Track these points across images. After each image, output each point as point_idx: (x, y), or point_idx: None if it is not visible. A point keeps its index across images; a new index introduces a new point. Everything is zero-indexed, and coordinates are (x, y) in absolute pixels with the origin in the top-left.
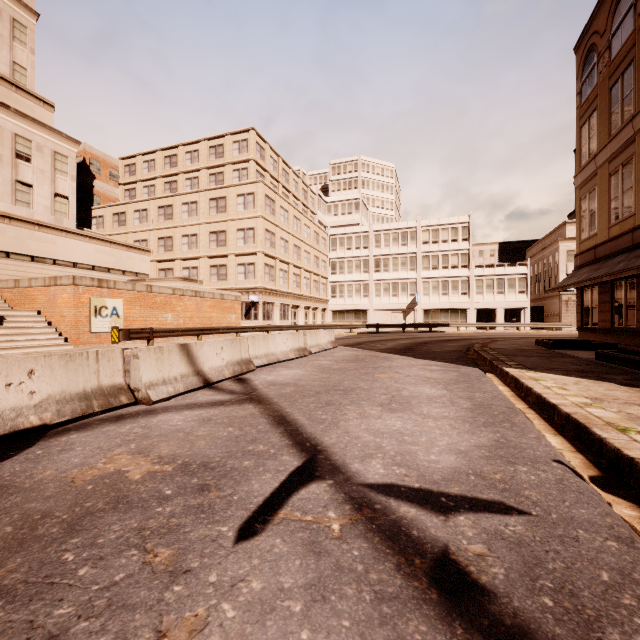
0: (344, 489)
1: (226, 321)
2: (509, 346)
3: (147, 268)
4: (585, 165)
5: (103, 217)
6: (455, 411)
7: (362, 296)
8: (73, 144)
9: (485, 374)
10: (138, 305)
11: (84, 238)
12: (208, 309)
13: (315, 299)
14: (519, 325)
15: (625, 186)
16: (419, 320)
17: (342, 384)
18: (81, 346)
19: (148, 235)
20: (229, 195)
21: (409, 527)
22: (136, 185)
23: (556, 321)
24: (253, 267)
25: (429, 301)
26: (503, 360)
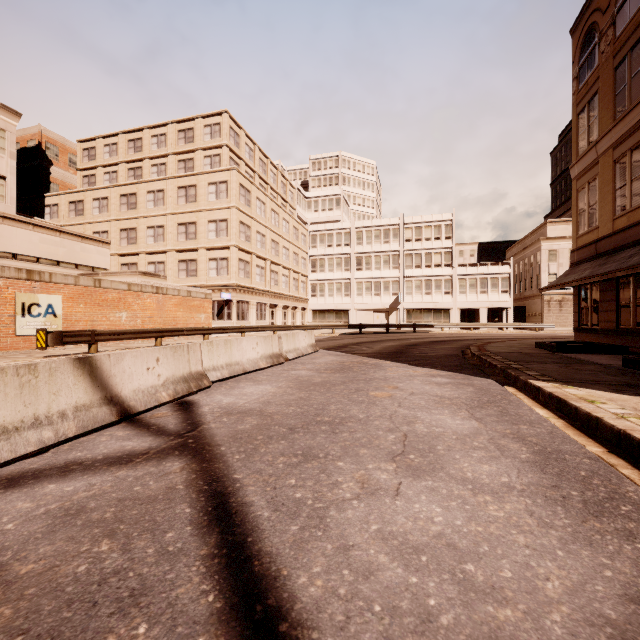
0: None
1: (194, 321)
2: (509, 349)
3: (106, 262)
4: (584, 154)
5: (58, 205)
6: (516, 470)
7: (343, 295)
8: (12, 116)
9: (504, 388)
10: (82, 302)
11: (26, 225)
12: (172, 308)
13: (294, 298)
14: (503, 325)
15: (634, 173)
16: (402, 320)
17: (327, 411)
18: (2, 352)
19: (109, 226)
20: (199, 183)
21: None
22: (96, 171)
23: (538, 321)
24: (226, 262)
25: (412, 300)
26: (519, 368)
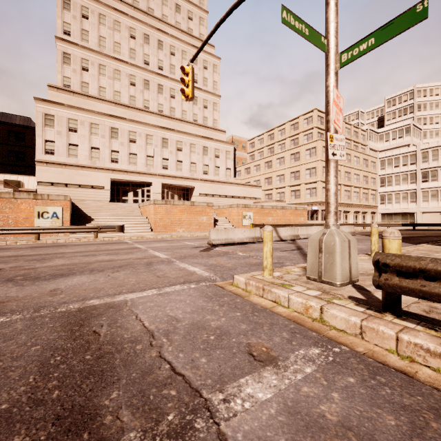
0: (300, 251)
1: (298, 221)
2: None
3: (260, 195)
4: None
5: (240, 171)
6: None
7: (409, 202)
8: (232, 145)
9: None
10: (258, 214)
11: (236, 185)
12: (288, 215)
13: (364, 206)
14: None
15: None
16: None
17: None
18: None
19: (260, 177)
20: (301, 150)
21: (306, 253)
22: (254, 152)
23: None
24: (315, 190)
25: None
26: (440, 242)
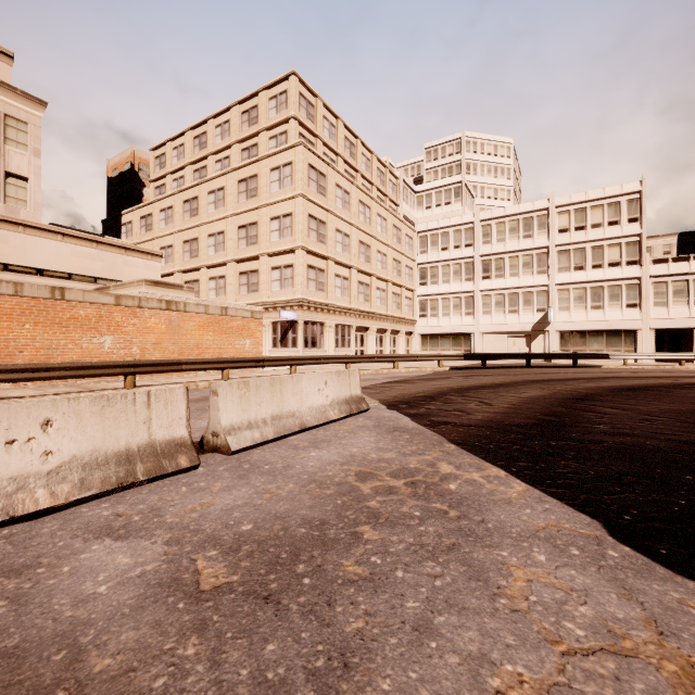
0: None
1: (233, 349)
2: None
3: (156, 278)
4: None
5: (132, 223)
6: None
7: (463, 314)
8: (35, 105)
9: None
10: (30, 321)
11: (54, 235)
12: (195, 330)
13: (394, 319)
14: None
15: None
16: (552, 348)
17: None
18: None
19: (173, 239)
20: (261, 171)
21: None
22: (165, 179)
23: None
24: (291, 271)
25: (569, 319)
26: None
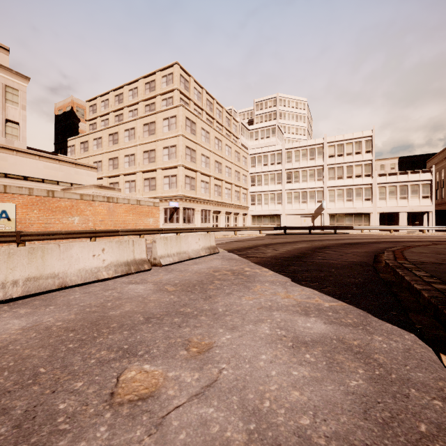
0: None
1: (143, 224)
2: (436, 257)
3: (93, 181)
4: None
5: (74, 146)
6: None
7: (276, 203)
8: (23, 80)
9: (444, 367)
10: (36, 209)
11: (34, 156)
12: (122, 213)
13: (236, 206)
14: (424, 228)
15: None
16: (325, 223)
17: None
18: None
19: (102, 157)
20: (157, 120)
21: None
22: (96, 120)
23: None
24: (175, 178)
25: (334, 206)
26: None
